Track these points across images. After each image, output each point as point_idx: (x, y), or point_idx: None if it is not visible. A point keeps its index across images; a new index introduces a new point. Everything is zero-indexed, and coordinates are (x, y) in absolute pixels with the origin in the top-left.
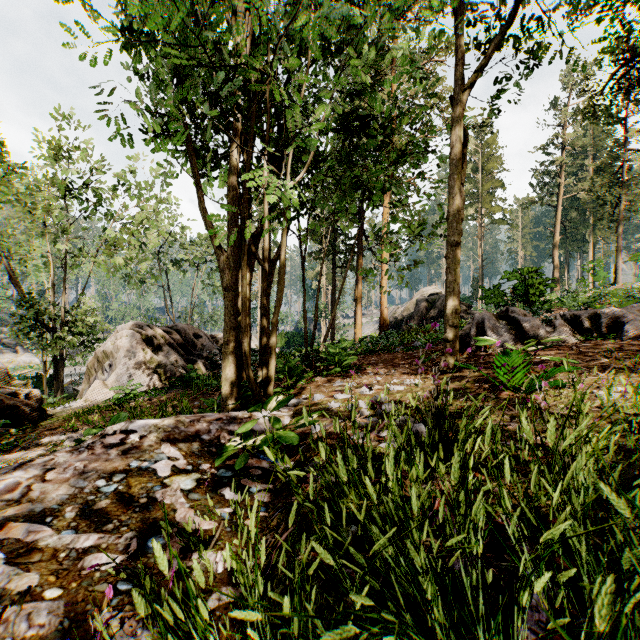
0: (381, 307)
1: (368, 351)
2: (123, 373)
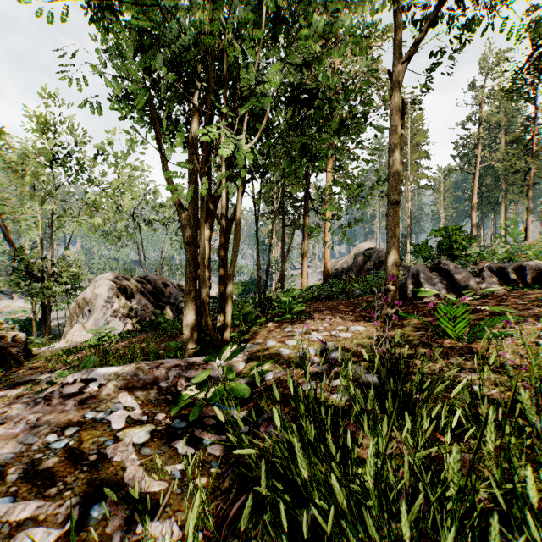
0: (324, 260)
1: (314, 299)
2: (100, 317)
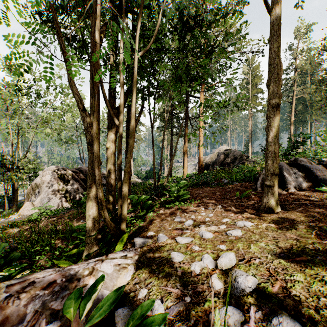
0: (199, 157)
1: (194, 185)
2: (45, 197)
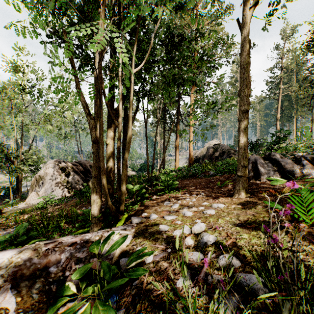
0: (189, 151)
1: (183, 176)
2: (48, 188)
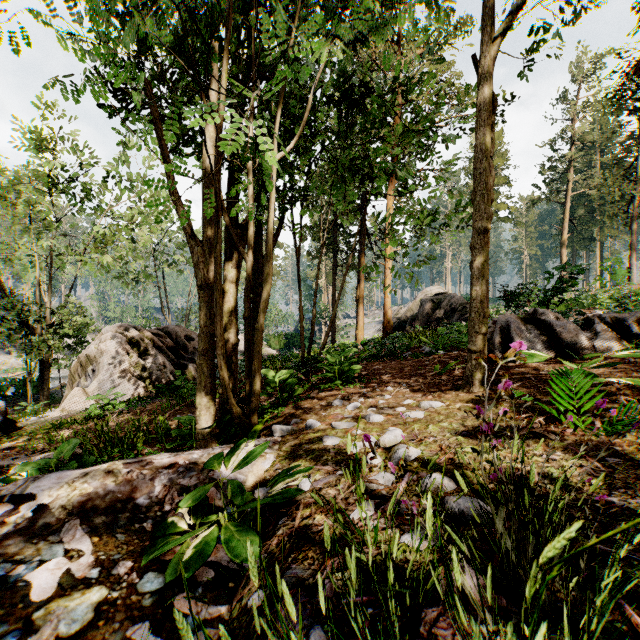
0: (385, 308)
1: (372, 357)
2: (106, 379)
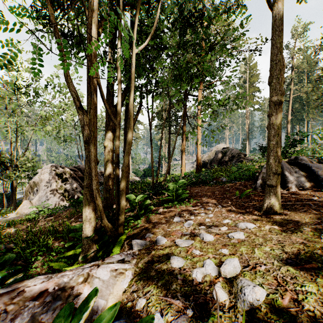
0: (197, 155)
1: (192, 183)
2: (43, 195)
